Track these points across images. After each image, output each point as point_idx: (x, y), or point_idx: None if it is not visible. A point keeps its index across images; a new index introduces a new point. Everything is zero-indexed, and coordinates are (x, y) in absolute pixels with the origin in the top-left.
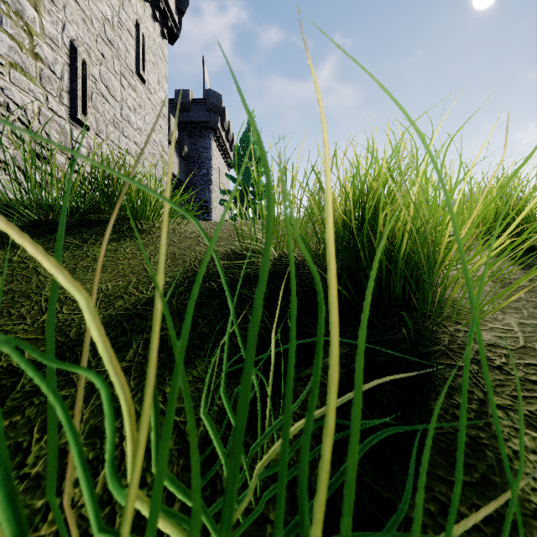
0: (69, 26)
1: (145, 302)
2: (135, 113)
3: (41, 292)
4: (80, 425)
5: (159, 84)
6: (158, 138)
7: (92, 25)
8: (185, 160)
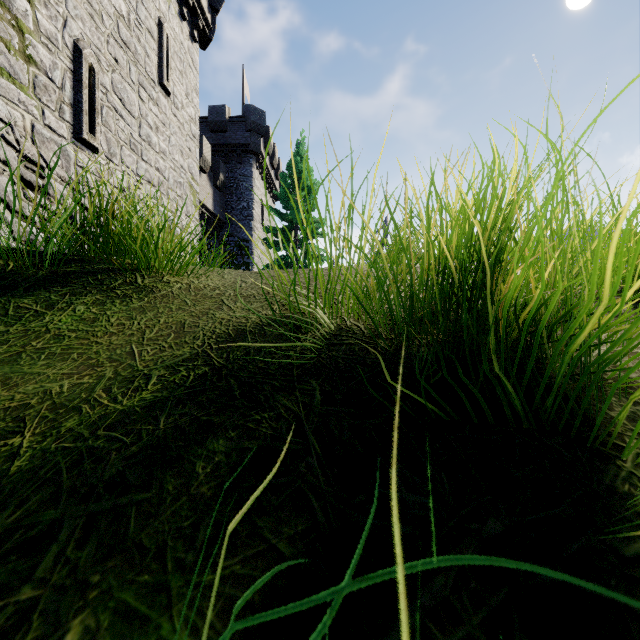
0: (72, 22)
1: (114, 421)
2: (157, 133)
3: None
4: None
5: (188, 97)
6: (186, 163)
7: (102, 22)
8: (221, 191)
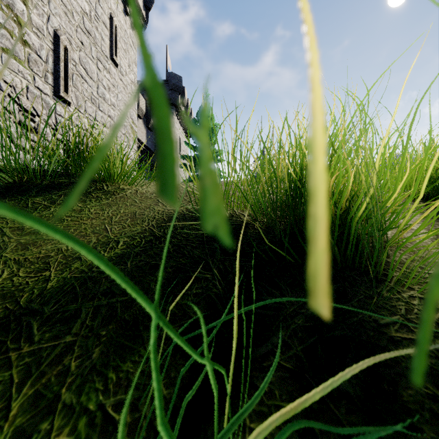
0: (53, 18)
1: None
2: (109, 91)
3: (2, 253)
4: (4, 426)
5: (130, 67)
6: (128, 112)
7: (73, 17)
8: (152, 131)
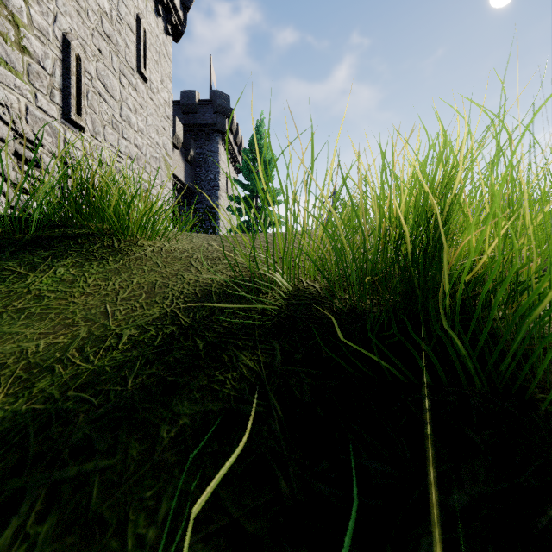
0: (61, 18)
1: (85, 381)
2: (136, 114)
3: None
4: None
5: (163, 83)
6: (161, 140)
7: (88, 18)
8: (191, 165)
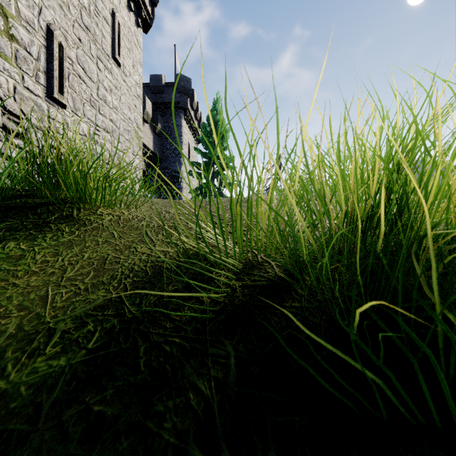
0: (45, 11)
1: None
2: (111, 93)
3: None
4: None
5: (134, 68)
6: (132, 116)
7: (69, 11)
8: (159, 136)
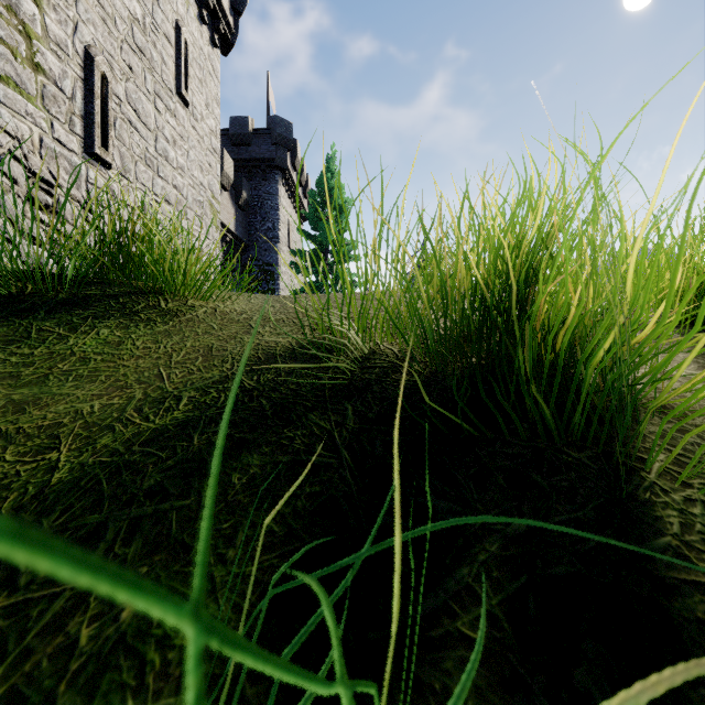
0: (83, 27)
1: (148, 438)
2: (175, 147)
3: None
4: None
5: (208, 108)
6: (206, 180)
7: (116, 27)
8: (244, 210)
